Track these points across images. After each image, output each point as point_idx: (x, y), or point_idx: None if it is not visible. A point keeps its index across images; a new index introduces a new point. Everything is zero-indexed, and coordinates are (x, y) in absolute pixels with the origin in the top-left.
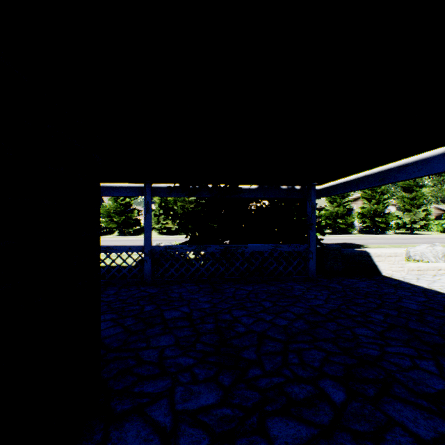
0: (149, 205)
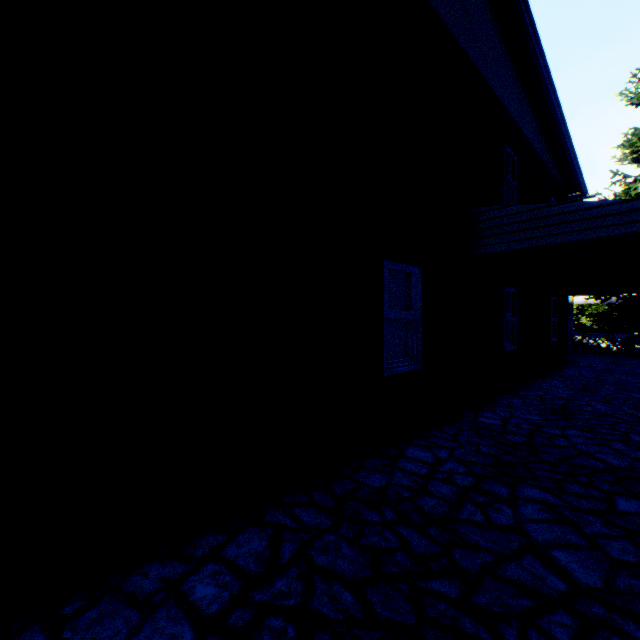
0: (570, 310)
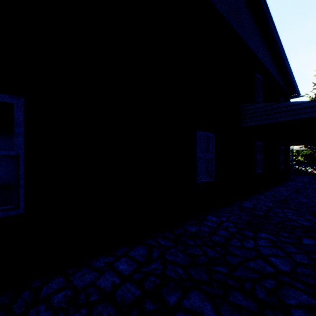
0: (292, 152)
